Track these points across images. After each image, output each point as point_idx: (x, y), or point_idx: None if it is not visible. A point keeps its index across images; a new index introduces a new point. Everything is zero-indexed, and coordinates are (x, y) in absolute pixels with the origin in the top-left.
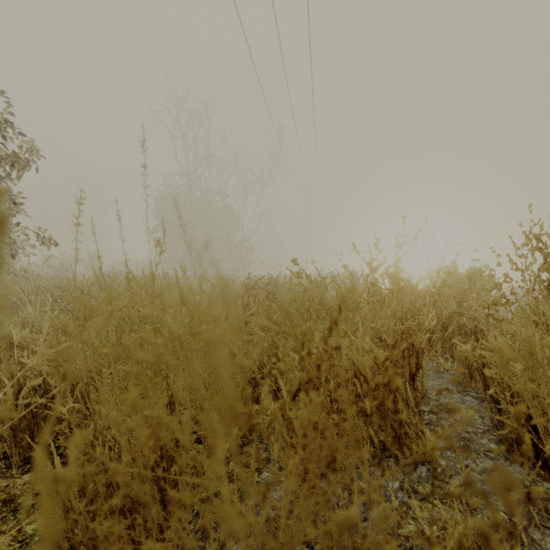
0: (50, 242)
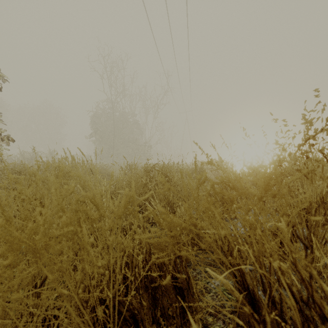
0: (8, 139)
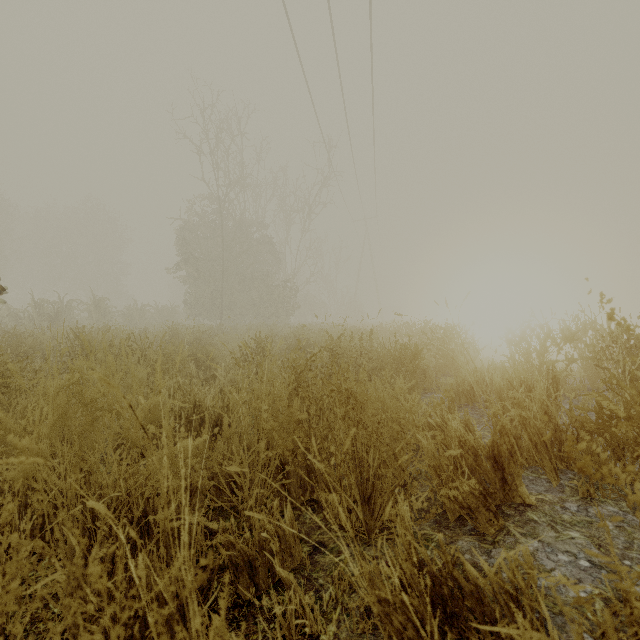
0: None
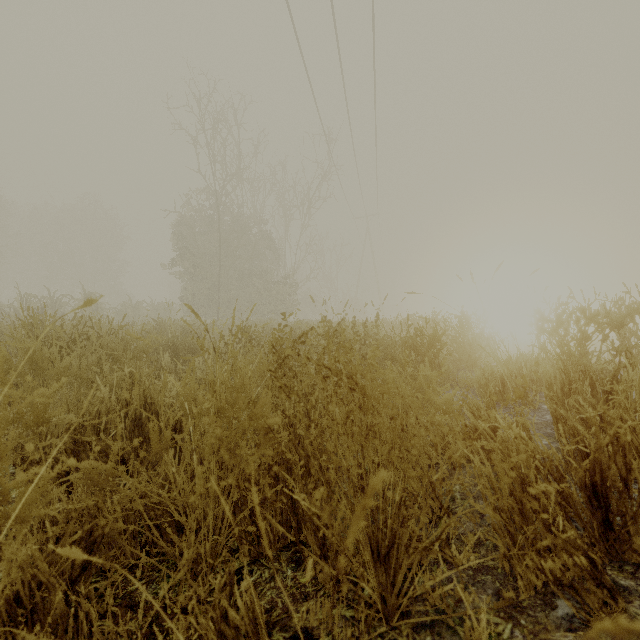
0: None
